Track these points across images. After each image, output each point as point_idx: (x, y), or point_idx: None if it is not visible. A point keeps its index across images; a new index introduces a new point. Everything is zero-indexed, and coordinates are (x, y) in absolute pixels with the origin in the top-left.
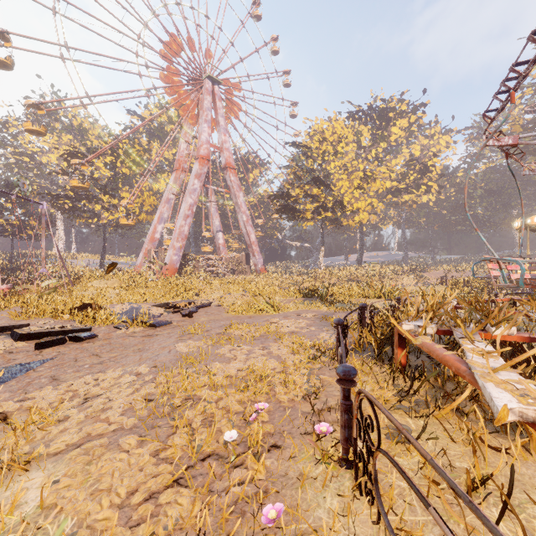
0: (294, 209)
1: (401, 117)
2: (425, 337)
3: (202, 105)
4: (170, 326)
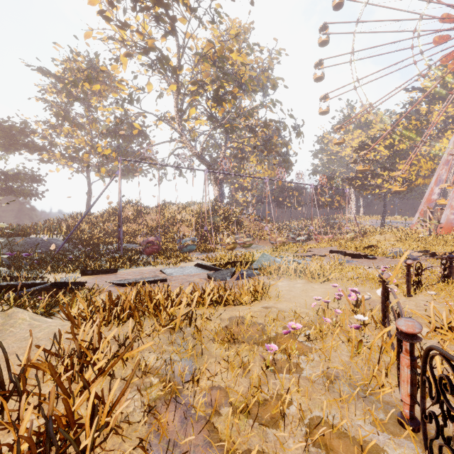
0: None
1: None
2: None
3: None
4: None
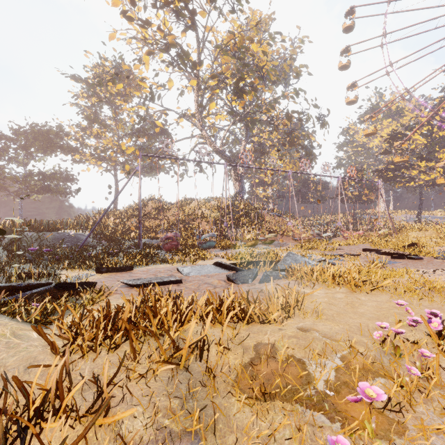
0: None
1: None
2: None
3: None
4: None
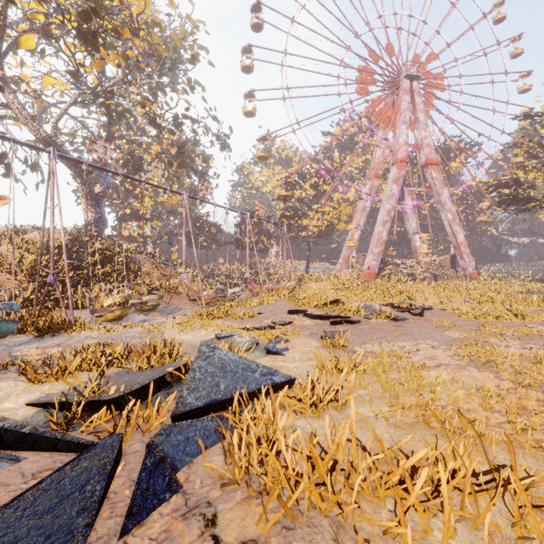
0: (527, 199)
1: None
2: None
3: (399, 107)
4: (409, 321)
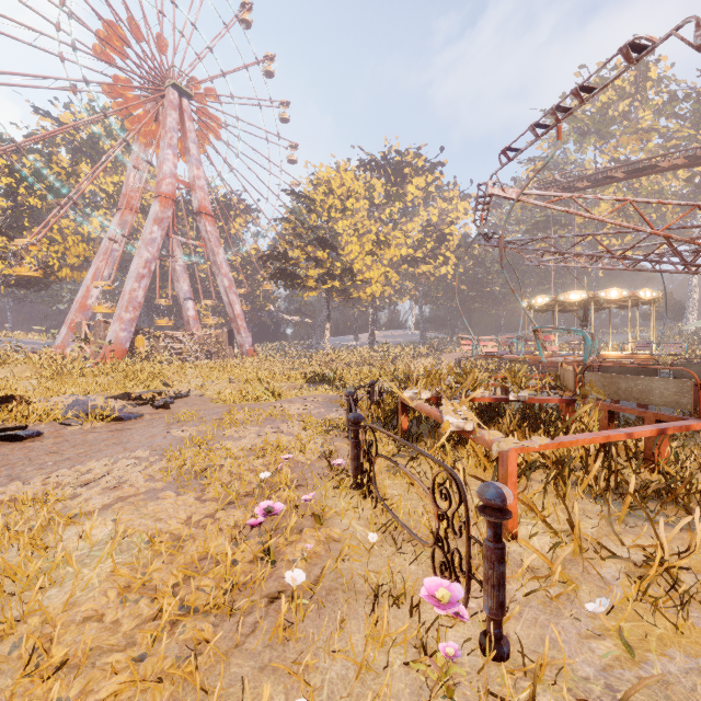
0: (293, 275)
1: (418, 175)
2: (419, 401)
3: (164, 122)
4: (143, 419)
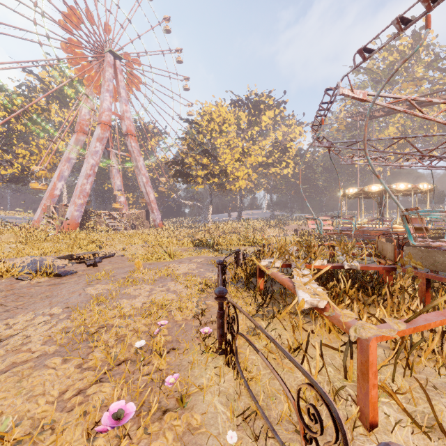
0: (188, 174)
1: (269, 109)
2: (274, 269)
3: (104, 75)
4: (76, 275)
